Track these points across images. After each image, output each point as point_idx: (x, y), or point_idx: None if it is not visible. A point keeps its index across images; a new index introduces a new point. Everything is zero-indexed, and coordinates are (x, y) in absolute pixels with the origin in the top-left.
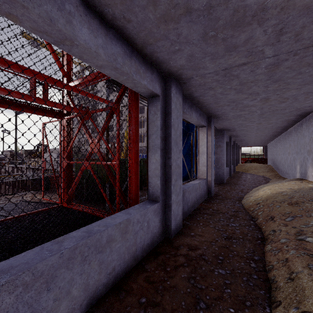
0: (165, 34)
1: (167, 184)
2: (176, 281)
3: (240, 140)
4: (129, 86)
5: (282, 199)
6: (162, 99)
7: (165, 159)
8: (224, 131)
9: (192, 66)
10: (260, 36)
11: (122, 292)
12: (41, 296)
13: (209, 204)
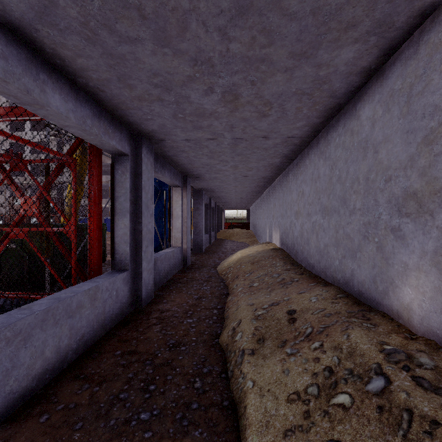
0: (138, 107)
1: (137, 250)
2: (149, 335)
3: (222, 202)
4: (95, 144)
5: (248, 260)
6: (131, 158)
7: (135, 224)
8: (202, 192)
9: (164, 132)
10: (218, 125)
11: (95, 354)
12: (20, 352)
13: (184, 273)
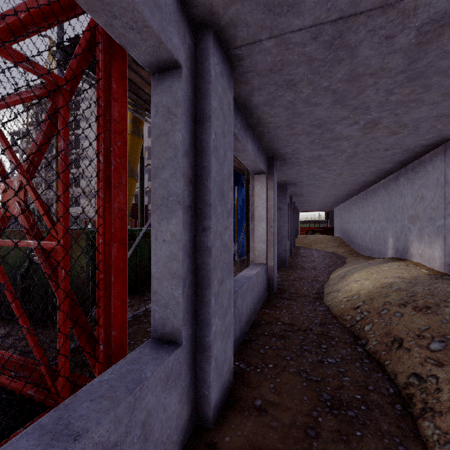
0: None
1: (201, 293)
2: None
3: (302, 202)
4: None
5: (398, 298)
6: (187, 77)
7: (196, 232)
8: (286, 186)
9: None
10: None
11: None
12: None
13: (274, 310)
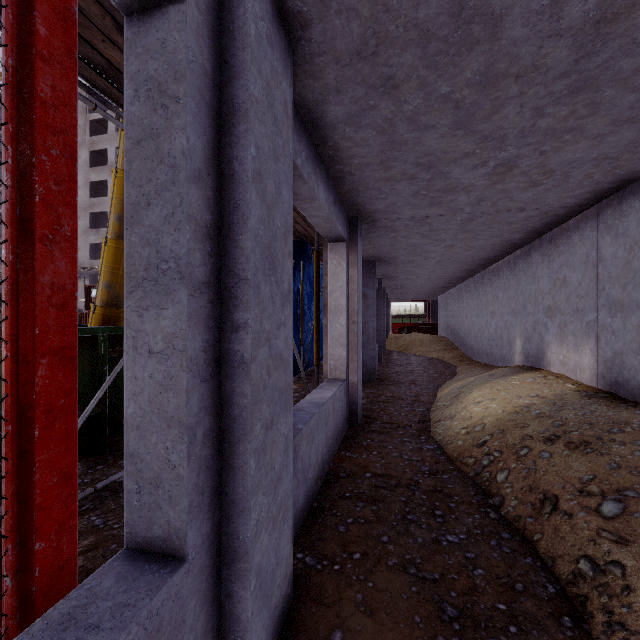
0: None
1: (229, 450)
2: None
3: (396, 287)
4: None
5: (542, 430)
6: (199, 27)
7: (220, 334)
8: (374, 263)
9: None
10: None
11: None
12: None
13: (359, 452)
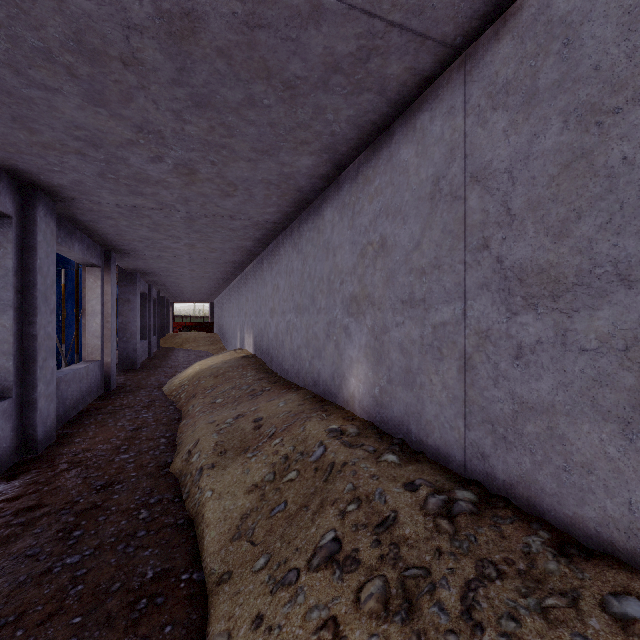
0: (40, 154)
1: (28, 366)
2: (59, 484)
3: (170, 291)
4: None
5: (210, 373)
6: (17, 222)
7: (23, 325)
8: (137, 275)
9: (80, 190)
10: (168, 196)
11: None
12: None
13: (107, 401)
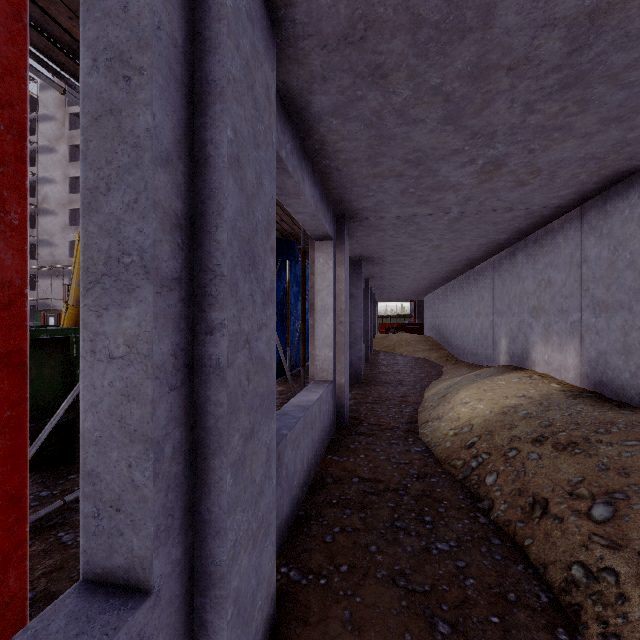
0: None
1: (203, 464)
2: None
3: (383, 287)
4: None
5: (529, 431)
6: None
7: (192, 336)
8: (361, 263)
9: None
10: None
11: None
12: None
13: (346, 456)
